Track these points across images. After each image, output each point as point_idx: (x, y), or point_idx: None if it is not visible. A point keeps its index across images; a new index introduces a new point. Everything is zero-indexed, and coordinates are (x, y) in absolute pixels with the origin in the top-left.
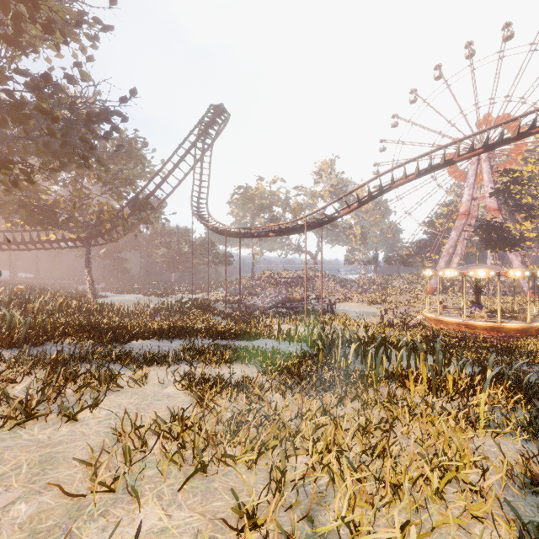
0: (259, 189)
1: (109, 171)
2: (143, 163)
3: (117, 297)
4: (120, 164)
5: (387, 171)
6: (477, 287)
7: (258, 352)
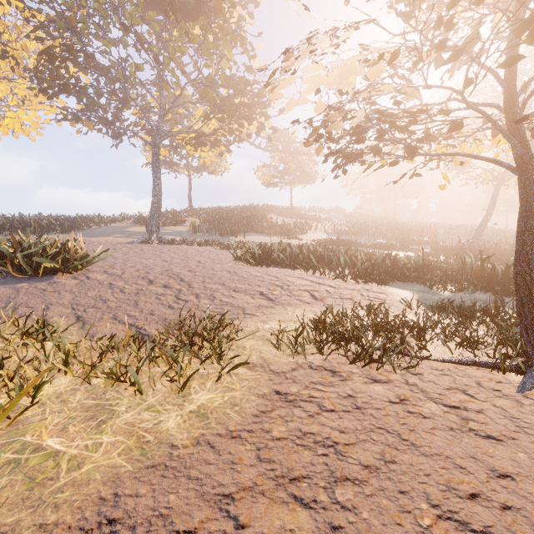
0: None
1: None
2: None
3: None
4: None
5: None
6: None
7: None
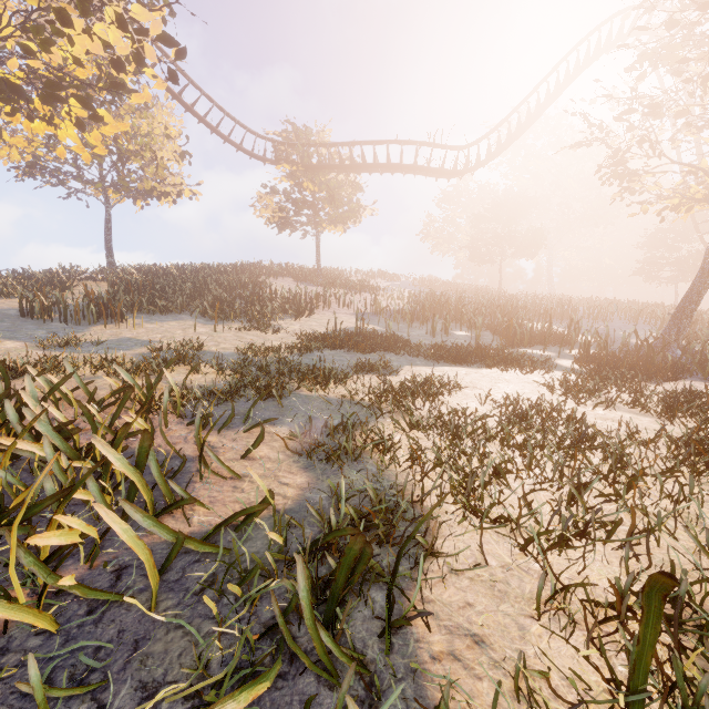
0: None
1: None
2: None
3: None
4: None
5: None
6: None
7: None
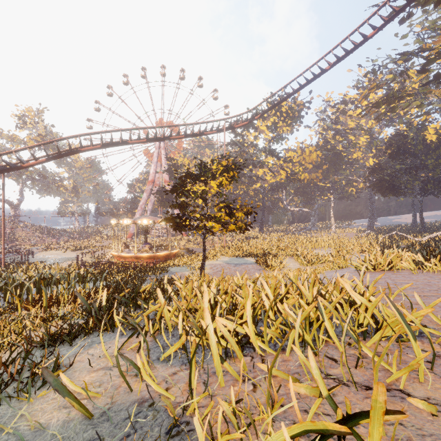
0: None
1: None
2: None
3: None
4: None
5: (76, 136)
6: (146, 231)
7: None
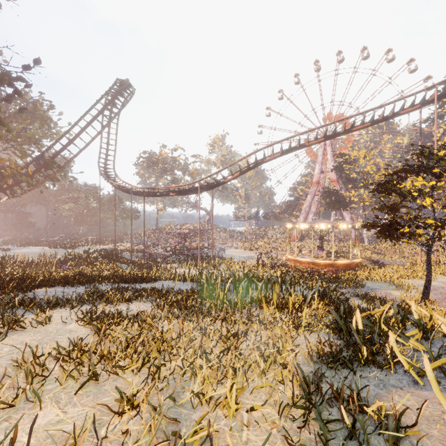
0: (162, 154)
1: (11, 132)
2: (49, 124)
3: (21, 250)
4: (24, 123)
5: (261, 149)
6: (321, 236)
7: (155, 291)
